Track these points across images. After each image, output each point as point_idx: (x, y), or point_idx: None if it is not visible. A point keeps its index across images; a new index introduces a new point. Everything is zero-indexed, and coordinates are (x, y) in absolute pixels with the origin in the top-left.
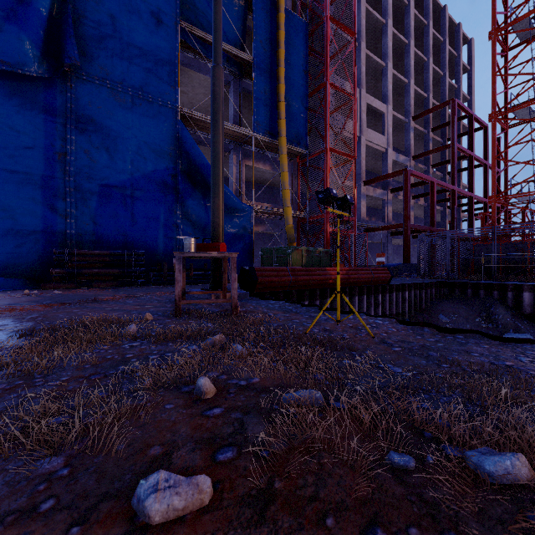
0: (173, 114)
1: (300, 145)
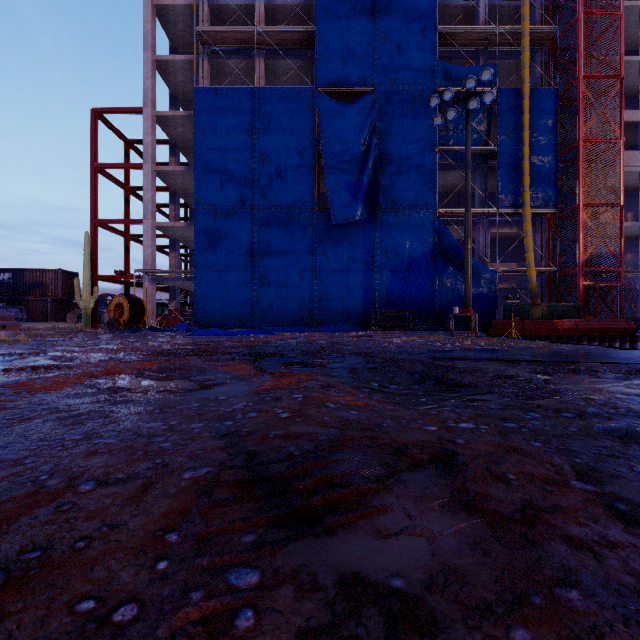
0: (433, 215)
1: (548, 206)
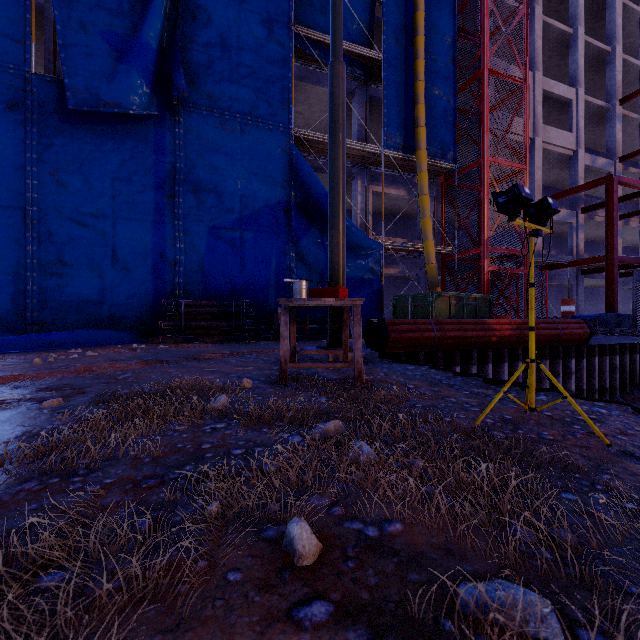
0: (286, 138)
1: (446, 158)
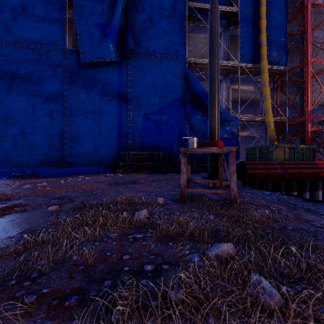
0: (183, 64)
1: (280, 63)
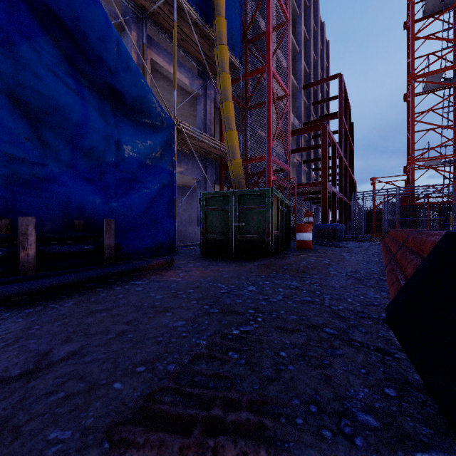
0: None
1: (234, 52)
